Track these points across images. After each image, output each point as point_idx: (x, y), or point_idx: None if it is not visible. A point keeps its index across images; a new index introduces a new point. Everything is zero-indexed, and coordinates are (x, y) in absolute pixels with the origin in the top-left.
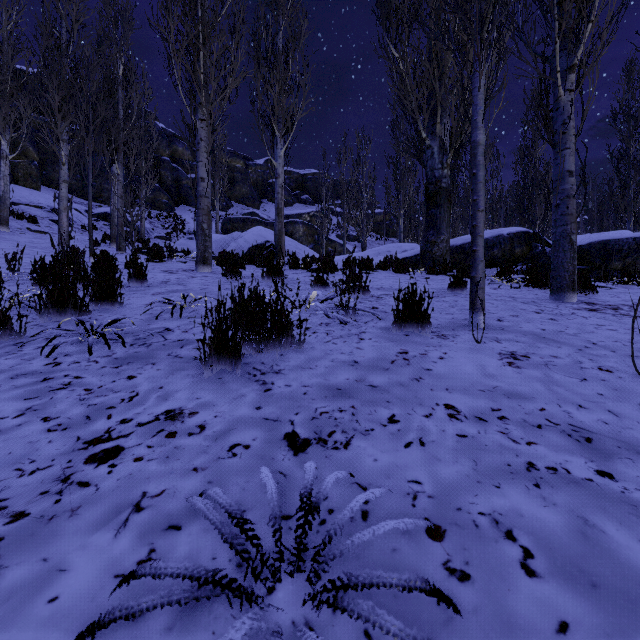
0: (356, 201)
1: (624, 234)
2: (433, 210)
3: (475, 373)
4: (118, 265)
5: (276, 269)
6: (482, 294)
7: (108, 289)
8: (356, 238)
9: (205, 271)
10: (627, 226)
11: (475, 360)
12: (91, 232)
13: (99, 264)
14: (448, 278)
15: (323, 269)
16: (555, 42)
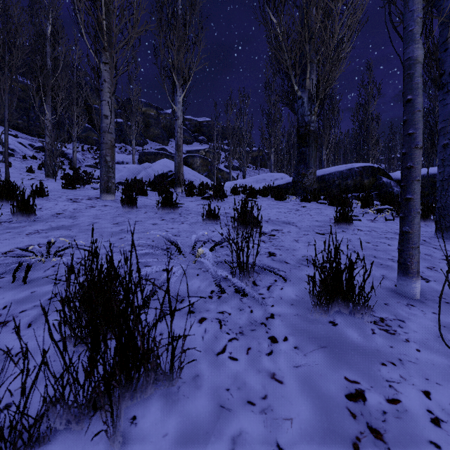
0: (239, 141)
1: None
2: (303, 148)
3: None
4: (18, 195)
5: (171, 200)
6: (418, 255)
7: None
8: (238, 168)
9: (108, 199)
10: (434, 163)
11: None
12: (7, 162)
13: None
14: (321, 206)
15: (214, 197)
16: None
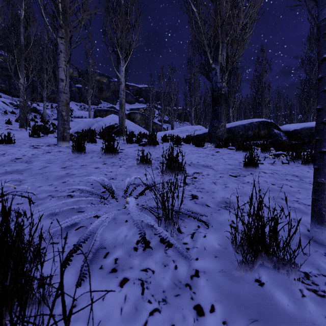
0: (168, 102)
1: None
2: (216, 107)
3: None
4: None
5: (112, 147)
6: None
7: None
8: (168, 122)
9: (64, 146)
10: (309, 119)
11: None
12: None
13: None
14: (230, 151)
15: (149, 144)
16: None
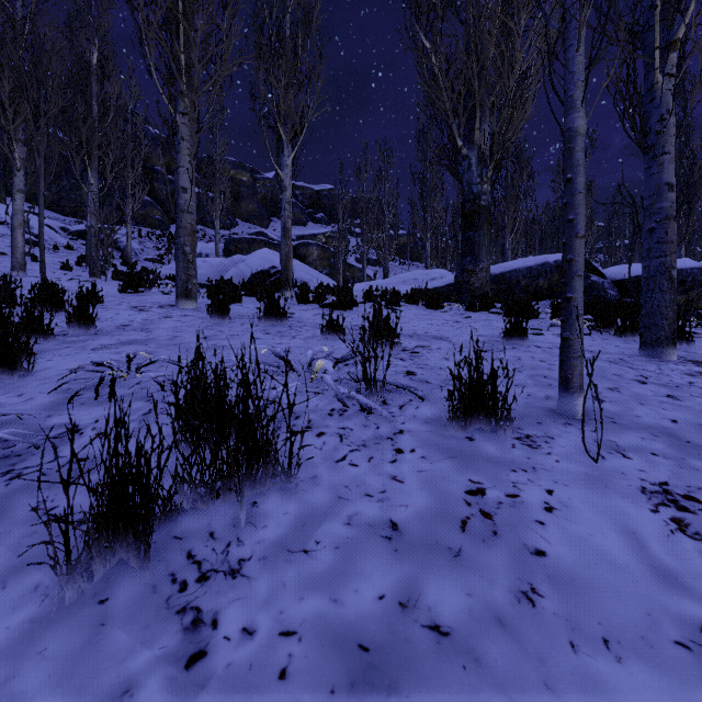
0: (377, 221)
1: (687, 263)
2: (471, 233)
3: (634, 564)
4: (66, 301)
5: (277, 307)
6: (581, 365)
7: (5, 349)
8: (377, 262)
9: (188, 307)
10: (677, 253)
11: (612, 514)
12: (43, 255)
13: (38, 299)
14: (493, 317)
15: (339, 304)
16: (655, 6)
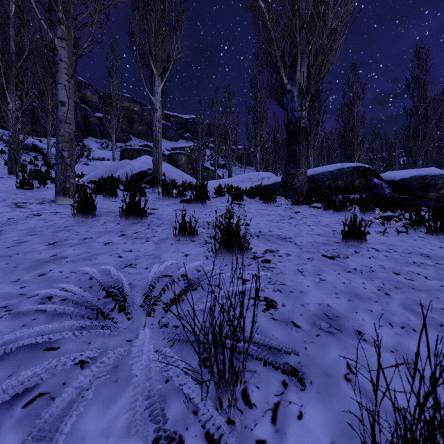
0: (224, 139)
1: (437, 171)
2: (293, 146)
3: None
4: None
5: (137, 207)
6: None
7: None
8: (224, 166)
9: (65, 203)
10: (417, 163)
11: None
12: None
13: None
14: (316, 212)
15: (195, 201)
16: None
